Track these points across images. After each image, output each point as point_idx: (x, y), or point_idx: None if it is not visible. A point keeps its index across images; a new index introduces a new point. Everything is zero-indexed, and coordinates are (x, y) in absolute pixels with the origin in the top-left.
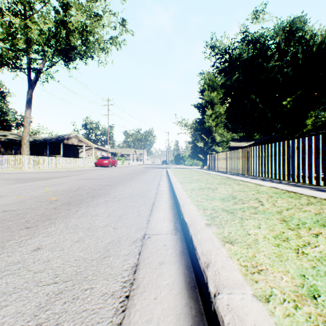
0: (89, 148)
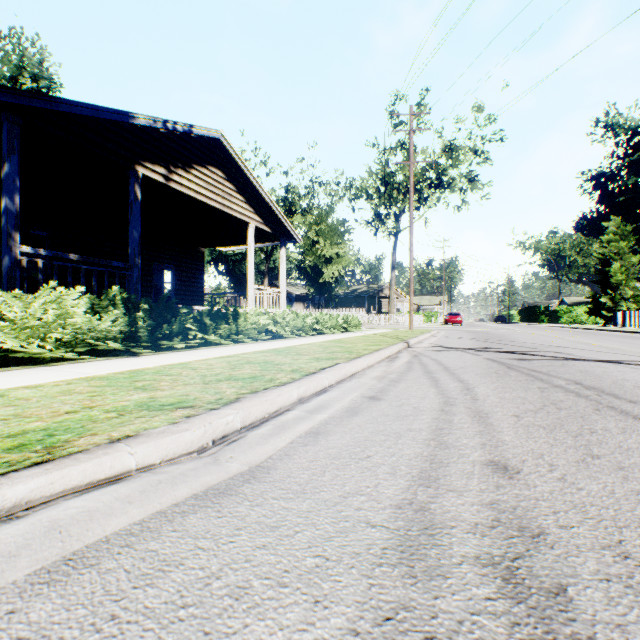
0: None
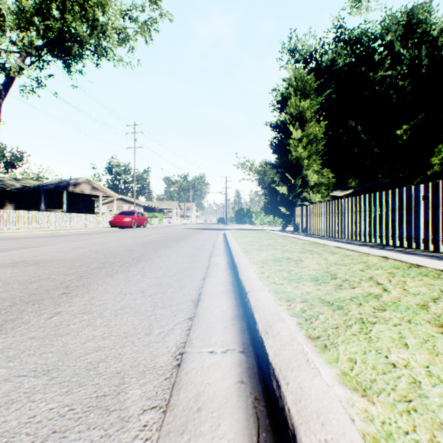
0: (112, 200)
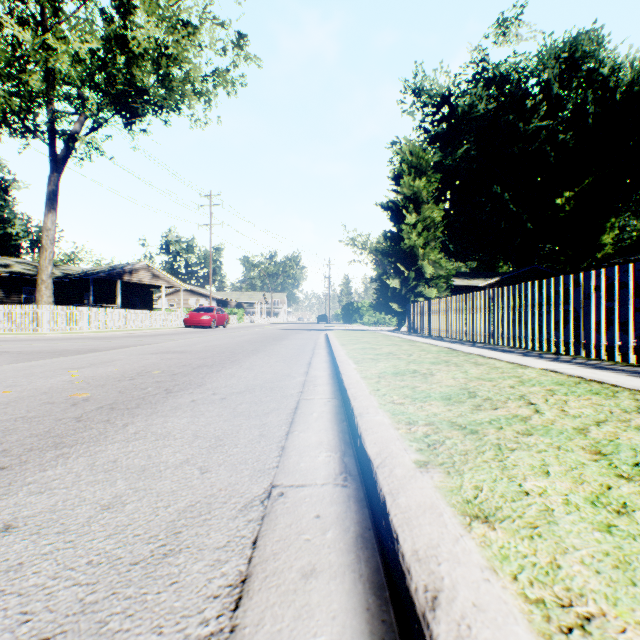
0: (175, 291)
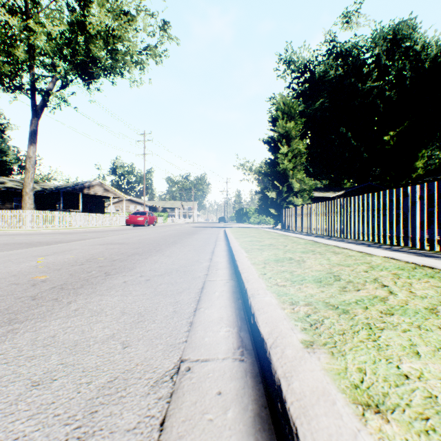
0: (119, 200)
